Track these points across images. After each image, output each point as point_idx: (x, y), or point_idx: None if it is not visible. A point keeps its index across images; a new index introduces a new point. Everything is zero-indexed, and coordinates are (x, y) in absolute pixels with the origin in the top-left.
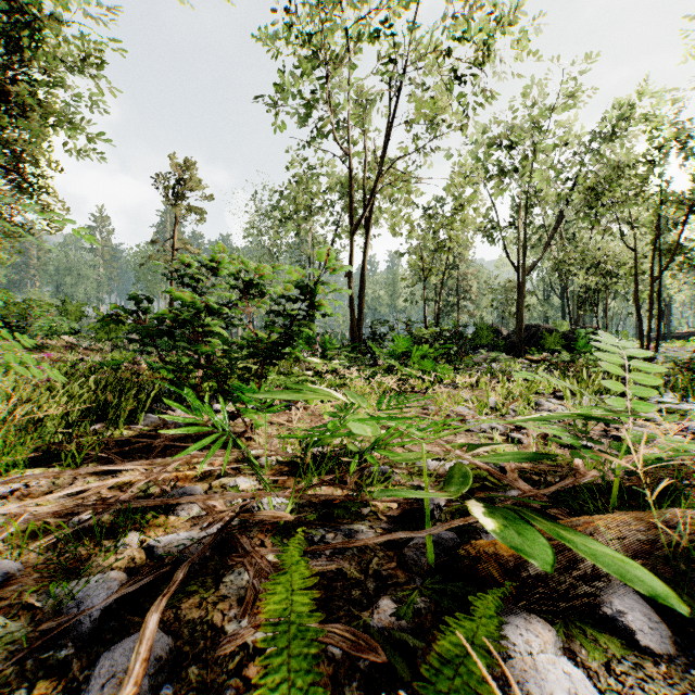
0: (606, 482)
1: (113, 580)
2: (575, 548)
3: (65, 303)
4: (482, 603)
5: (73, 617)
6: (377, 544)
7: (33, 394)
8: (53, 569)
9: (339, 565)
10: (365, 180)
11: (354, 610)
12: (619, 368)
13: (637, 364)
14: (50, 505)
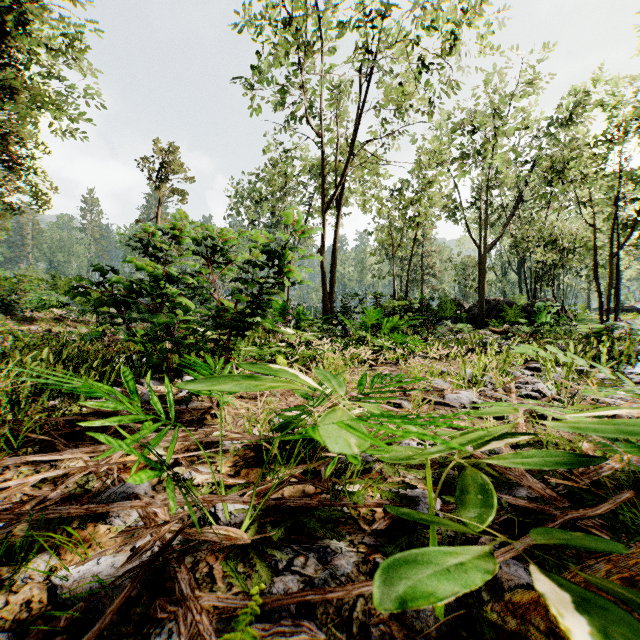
0: (632, 478)
1: None
2: None
3: (55, 278)
4: None
5: None
6: (361, 572)
7: None
8: None
9: (311, 634)
10: (336, 162)
11: None
12: None
13: None
14: None
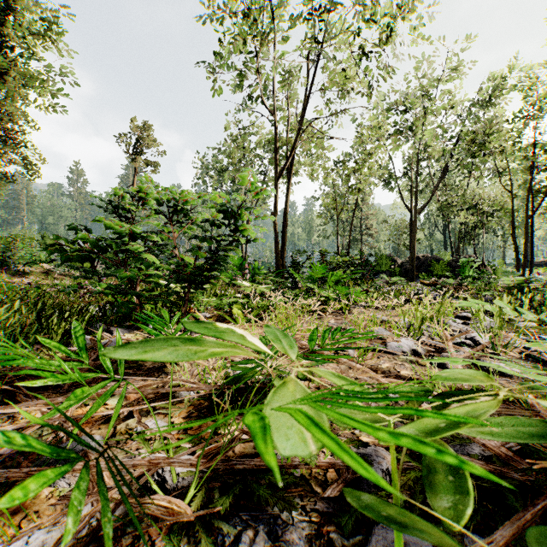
0: None
1: None
2: None
3: (44, 237)
4: None
5: None
6: None
7: None
8: None
9: None
10: (287, 137)
11: None
12: None
13: None
14: None
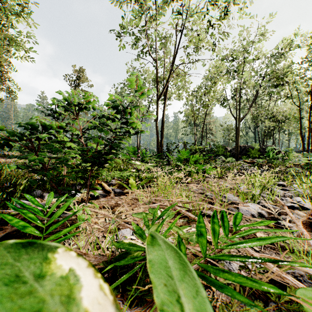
0: None
1: None
2: None
3: None
4: None
5: None
6: None
7: None
8: None
9: None
10: (164, 75)
11: None
12: None
13: None
14: None
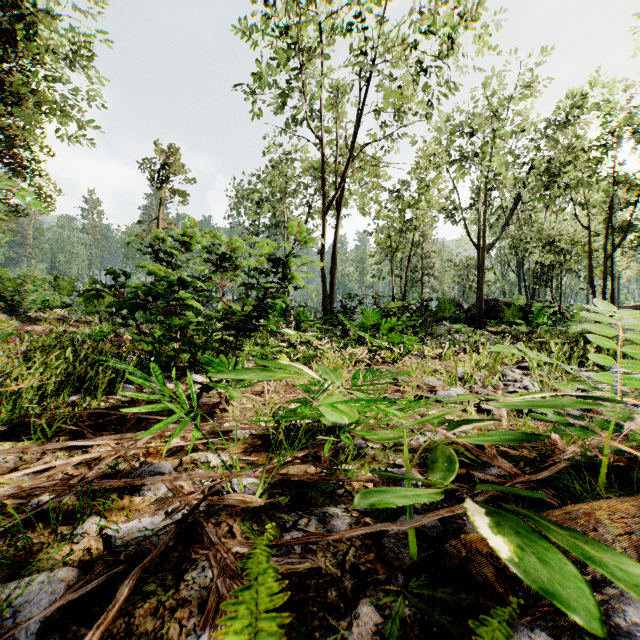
0: (588, 459)
1: (59, 581)
2: (612, 575)
3: (58, 279)
4: (487, 630)
5: (6, 631)
6: None
7: (12, 366)
8: (0, 562)
9: (313, 563)
10: (336, 164)
11: (330, 618)
12: (609, 342)
13: (632, 338)
14: (7, 487)
